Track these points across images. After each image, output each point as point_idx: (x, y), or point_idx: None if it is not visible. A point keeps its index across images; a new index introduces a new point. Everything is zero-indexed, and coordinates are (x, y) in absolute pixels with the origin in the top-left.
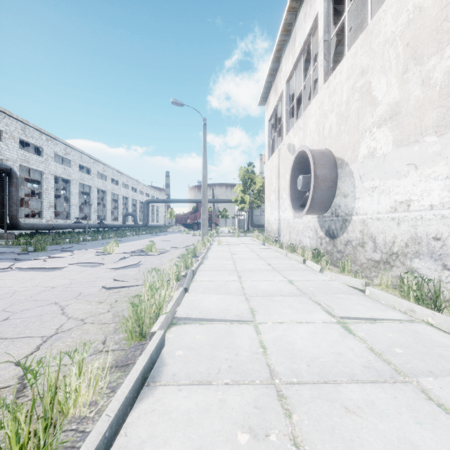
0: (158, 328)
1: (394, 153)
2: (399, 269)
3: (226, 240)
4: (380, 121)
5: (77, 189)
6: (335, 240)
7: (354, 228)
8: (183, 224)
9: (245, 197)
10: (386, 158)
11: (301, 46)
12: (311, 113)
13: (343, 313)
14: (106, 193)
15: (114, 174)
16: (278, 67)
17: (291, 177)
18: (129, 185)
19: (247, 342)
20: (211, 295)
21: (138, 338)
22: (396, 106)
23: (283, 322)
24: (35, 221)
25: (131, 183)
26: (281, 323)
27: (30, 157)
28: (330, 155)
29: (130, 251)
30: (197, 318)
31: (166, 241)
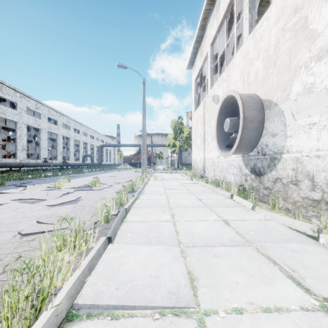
0: None
1: None
2: None
3: (161, 176)
4: (320, 53)
5: (46, 136)
6: (262, 177)
7: (285, 166)
8: (129, 163)
9: (176, 142)
10: None
11: (225, 9)
12: (235, 64)
13: (324, 289)
14: (70, 139)
15: (76, 125)
16: (204, 34)
17: (217, 121)
18: (87, 134)
19: None
20: (139, 247)
21: None
22: None
23: (241, 309)
24: (10, 160)
25: (90, 132)
26: (240, 314)
27: (6, 110)
28: (256, 98)
29: (78, 186)
30: (109, 304)
31: (112, 177)
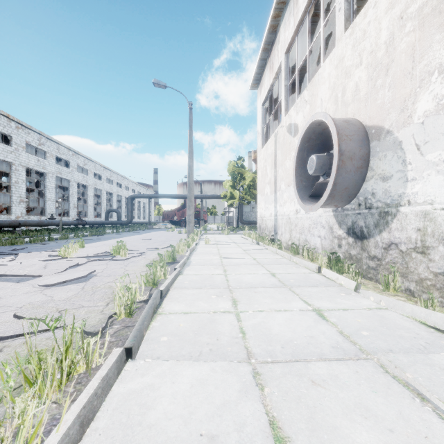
0: None
1: None
2: None
3: (214, 239)
4: None
5: (54, 183)
6: (365, 242)
7: (404, 224)
8: (170, 221)
9: (235, 192)
10: None
11: None
12: (323, 78)
13: None
14: (87, 188)
15: (96, 168)
16: (275, 39)
17: (297, 160)
18: (113, 181)
19: None
20: (179, 367)
21: None
22: None
23: None
24: (2, 217)
25: (116, 178)
26: None
27: None
28: (357, 124)
29: (94, 253)
30: None
31: (146, 240)
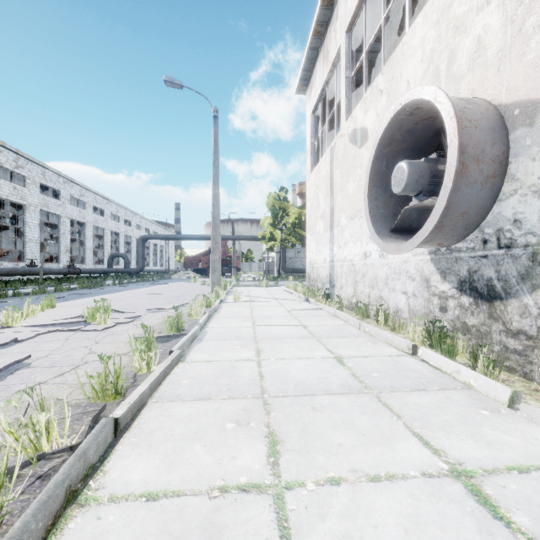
0: None
1: None
2: None
3: (247, 293)
4: None
5: (37, 219)
6: (499, 305)
7: None
8: (194, 269)
9: (276, 233)
10: None
11: None
12: (412, 47)
13: None
14: (85, 226)
15: (97, 201)
16: (331, 16)
17: (371, 174)
18: (120, 217)
19: None
20: None
21: None
22: None
23: None
24: None
25: (124, 214)
26: None
27: None
28: (483, 103)
29: (61, 318)
30: None
31: (154, 295)
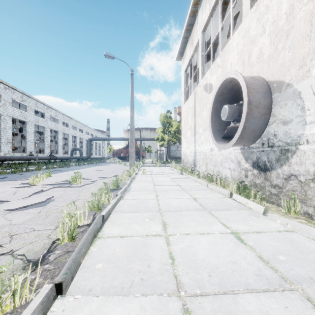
0: None
1: None
2: None
3: (149, 170)
4: None
5: (33, 129)
6: (268, 173)
7: (303, 159)
8: (118, 157)
9: (164, 136)
10: None
11: None
12: (233, 46)
13: None
14: (58, 133)
15: (64, 118)
16: (194, 22)
17: (212, 110)
18: (76, 127)
19: None
20: (108, 305)
21: None
22: None
23: None
24: None
25: (79, 126)
26: None
27: None
28: (261, 80)
29: (57, 182)
30: None
31: (99, 170)
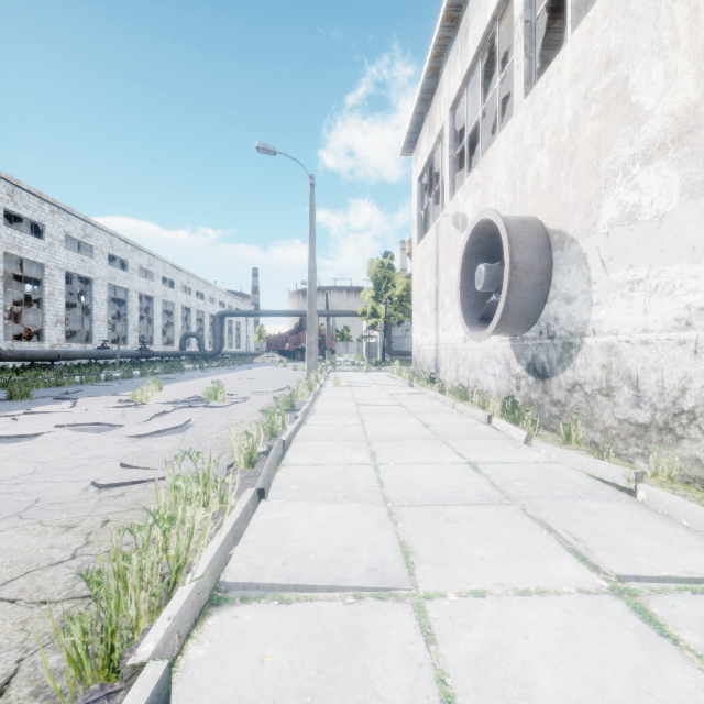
0: (157, 644)
1: (684, 211)
2: (699, 445)
3: (347, 378)
4: (649, 150)
5: (105, 294)
6: (548, 382)
7: (589, 359)
8: (279, 351)
9: (379, 307)
10: (664, 222)
11: (478, 40)
12: (499, 155)
13: (620, 565)
14: (153, 301)
15: (166, 270)
16: (436, 87)
17: (462, 269)
18: (191, 289)
19: (402, 678)
20: (314, 506)
21: (102, 673)
22: (689, 115)
23: (482, 592)
24: (32, 345)
25: (196, 286)
26: (480, 597)
27: (23, 239)
28: (537, 226)
29: (179, 399)
30: (274, 583)
31: (247, 380)
